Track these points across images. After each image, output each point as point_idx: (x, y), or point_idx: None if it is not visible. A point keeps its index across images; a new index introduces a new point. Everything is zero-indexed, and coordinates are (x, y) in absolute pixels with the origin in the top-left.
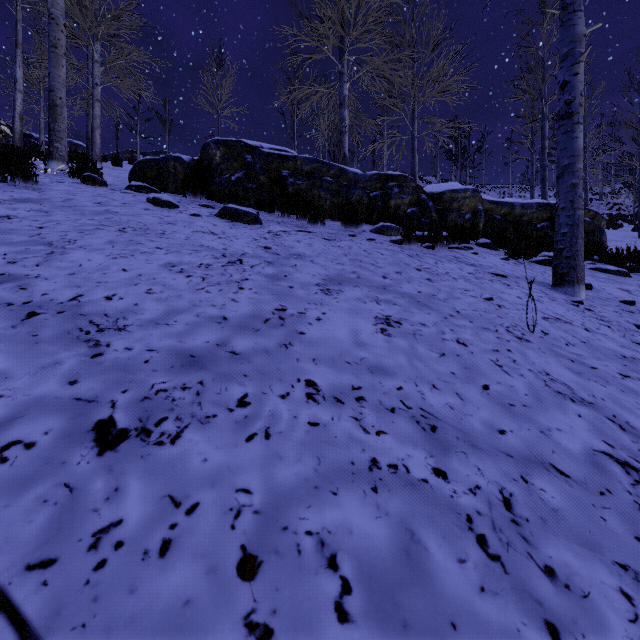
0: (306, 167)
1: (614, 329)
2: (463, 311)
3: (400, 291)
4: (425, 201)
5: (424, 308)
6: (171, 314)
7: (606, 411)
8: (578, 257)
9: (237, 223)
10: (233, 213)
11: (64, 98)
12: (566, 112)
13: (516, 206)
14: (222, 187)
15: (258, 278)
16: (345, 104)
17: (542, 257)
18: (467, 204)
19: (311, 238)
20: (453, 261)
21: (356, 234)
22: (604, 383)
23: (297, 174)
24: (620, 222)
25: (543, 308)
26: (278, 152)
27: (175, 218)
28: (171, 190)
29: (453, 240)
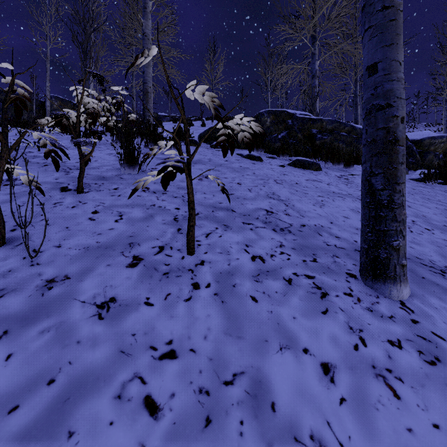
0: (329, 126)
1: None
2: None
3: None
4: (411, 146)
5: None
6: (444, 255)
7: None
8: None
9: (309, 170)
10: (304, 163)
11: (151, 87)
12: None
13: None
14: (272, 143)
15: (416, 219)
16: (316, 76)
17: None
18: (441, 147)
19: None
20: None
21: None
22: None
23: (322, 131)
24: None
25: None
26: (308, 117)
27: (277, 169)
28: (236, 146)
29: None
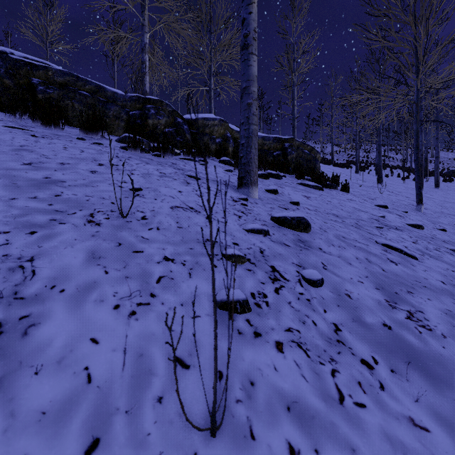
0: (59, 78)
1: (242, 218)
2: (68, 195)
3: (12, 174)
4: (180, 124)
5: (2, 189)
6: None
7: (25, 309)
8: (252, 164)
9: None
10: None
11: None
12: (244, 44)
13: (259, 138)
14: None
15: None
16: (146, 50)
17: (260, 172)
18: (217, 130)
19: (10, 132)
20: (163, 165)
21: (90, 139)
22: (115, 268)
23: (49, 83)
24: (352, 165)
25: (191, 200)
26: (29, 60)
27: None
28: None
29: (189, 153)
